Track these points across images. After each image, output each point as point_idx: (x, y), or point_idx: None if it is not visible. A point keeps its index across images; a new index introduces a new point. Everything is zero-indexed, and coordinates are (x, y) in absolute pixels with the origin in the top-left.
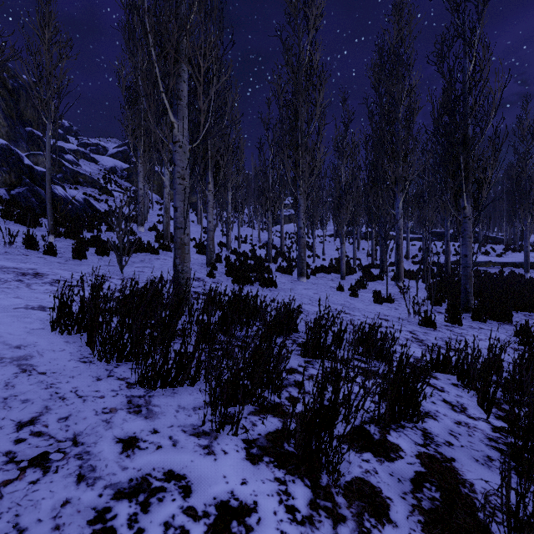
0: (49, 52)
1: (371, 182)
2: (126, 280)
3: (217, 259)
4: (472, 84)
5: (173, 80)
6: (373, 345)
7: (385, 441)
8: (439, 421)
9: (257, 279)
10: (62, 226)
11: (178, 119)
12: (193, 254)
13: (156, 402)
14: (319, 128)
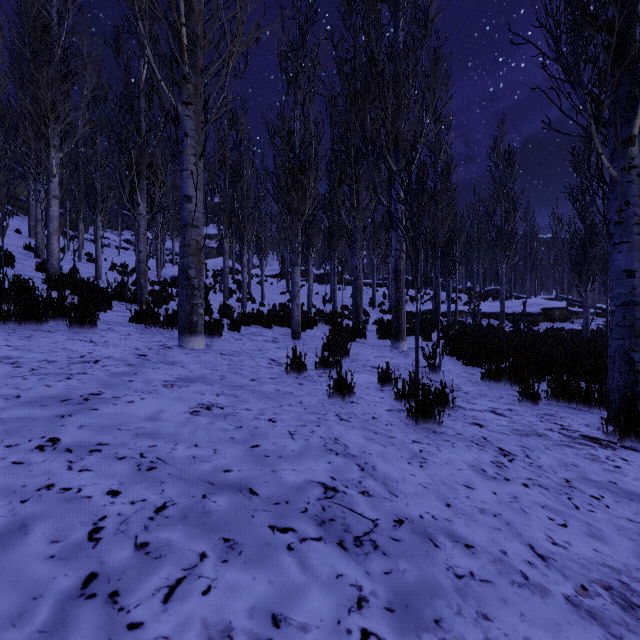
0: None
1: (341, 168)
2: None
3: None
4: None
5: None
6: None
7: None
8: None
9: None
10: None
11: None
12: None
13: None
14: None
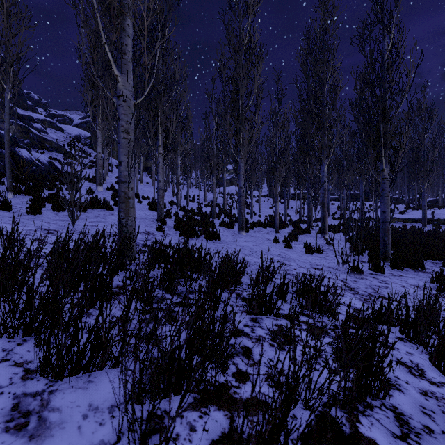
0: (8, 21)
1: (300, 150)
2: (75, 234)
3: (167, 214)
4: (390, 63)
5: (117, 32)
6: (316, 298)
7: (358, 437)
8: (404, 393)
9: (202, 232)
10: (24, 184)
11: (122, 73)
12: (145, 210)
13: (57, 402)
14: (257, 101)
